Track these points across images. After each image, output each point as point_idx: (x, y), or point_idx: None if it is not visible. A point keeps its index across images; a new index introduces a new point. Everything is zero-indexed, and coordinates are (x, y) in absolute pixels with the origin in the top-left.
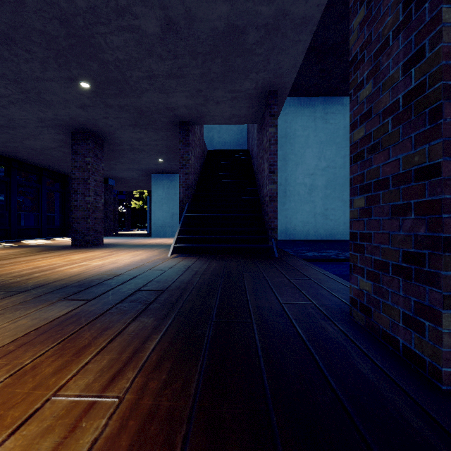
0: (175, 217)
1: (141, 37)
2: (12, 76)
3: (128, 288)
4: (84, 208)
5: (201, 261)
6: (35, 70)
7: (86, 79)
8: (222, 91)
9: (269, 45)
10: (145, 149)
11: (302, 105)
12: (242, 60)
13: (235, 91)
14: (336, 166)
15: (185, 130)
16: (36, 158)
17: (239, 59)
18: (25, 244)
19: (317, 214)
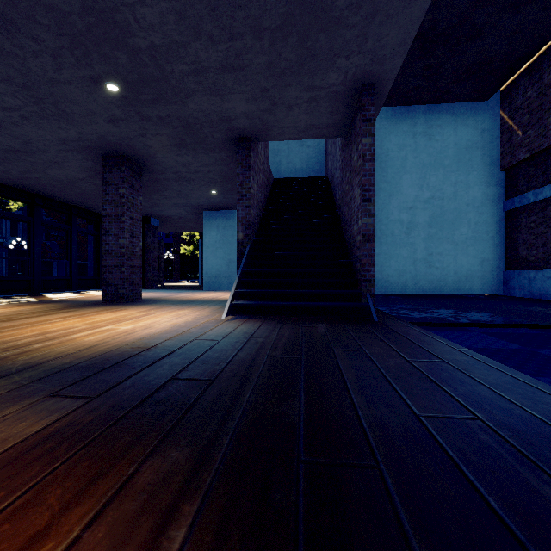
0: (233, 265)
1: (183, 7)
2: (19, 79)
3: (158, 374)
4: (117, 253)
5: (267, 326)
6: (47, 69)
7: (113, 79)
8: (296, 89)
9: (369, 9)
10: (194, 178)
11: (397, 117)
12: (326, 37)
13: (315, 88)
14: (444, 197)
15: (245, 149)
16: (63, 192)
17: (322, 36)
18: (48, 298)
19: (418, 261)
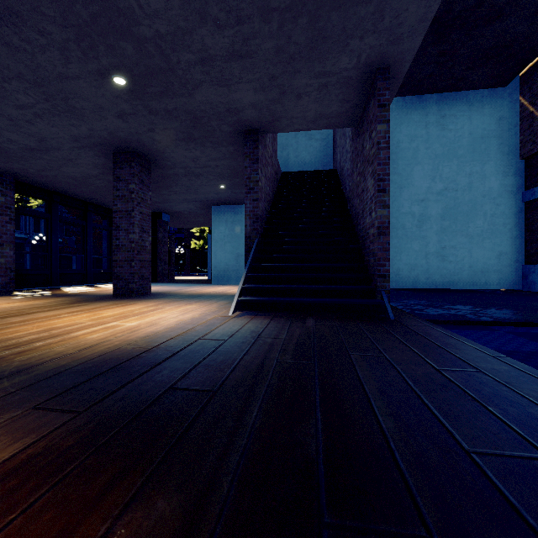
0: (241, 259)
1: None
2: (30, 75)
3: (156, 382)
4: (127, 248)
5: (276, 324)
6: (56, 64)
7: (120, 71)
8: (306, 75)
9: None
10: (203, 173)
11: (409, 107)
12: (339, 15)
13: (325, 74)
14: (458, 188)
15: (253, 141)
16: (78, 189)
17: (335, 15)
18: (63, 292)
19: (430, 254)
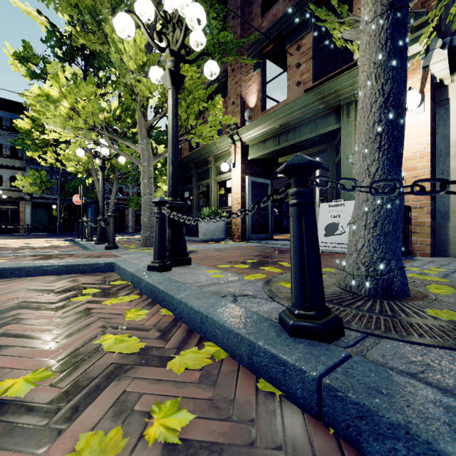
0: None
1: None
2: None
3: None
4: None
5: None
6: None
7: None
8: None
9: None
10: None
11: None
12: None
13: None
14: None
15: None
16: None
17: None
18: None
19: None
